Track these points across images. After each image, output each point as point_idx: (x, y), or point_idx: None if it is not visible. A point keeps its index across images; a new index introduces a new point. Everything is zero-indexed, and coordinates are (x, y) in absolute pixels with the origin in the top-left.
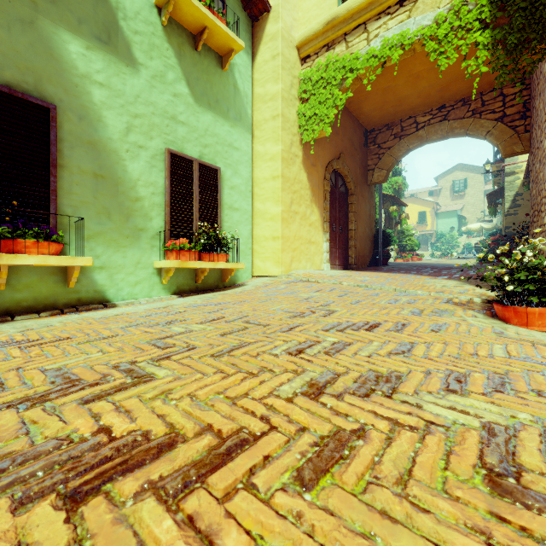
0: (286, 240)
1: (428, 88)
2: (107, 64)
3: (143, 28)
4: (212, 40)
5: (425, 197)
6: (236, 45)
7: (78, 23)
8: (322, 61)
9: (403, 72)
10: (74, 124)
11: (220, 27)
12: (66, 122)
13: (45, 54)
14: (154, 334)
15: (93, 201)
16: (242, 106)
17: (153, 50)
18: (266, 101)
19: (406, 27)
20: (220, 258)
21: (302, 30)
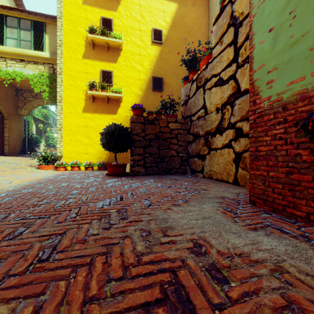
0: None
1: None
2: None
3: None
4: None
5: None
6: None
7: None
8: None
9: None
10: None
11: None
12: None
13: None
14: None
15: None
16: None
17: None
18: None
19: (23, 71)
20: None
21: None
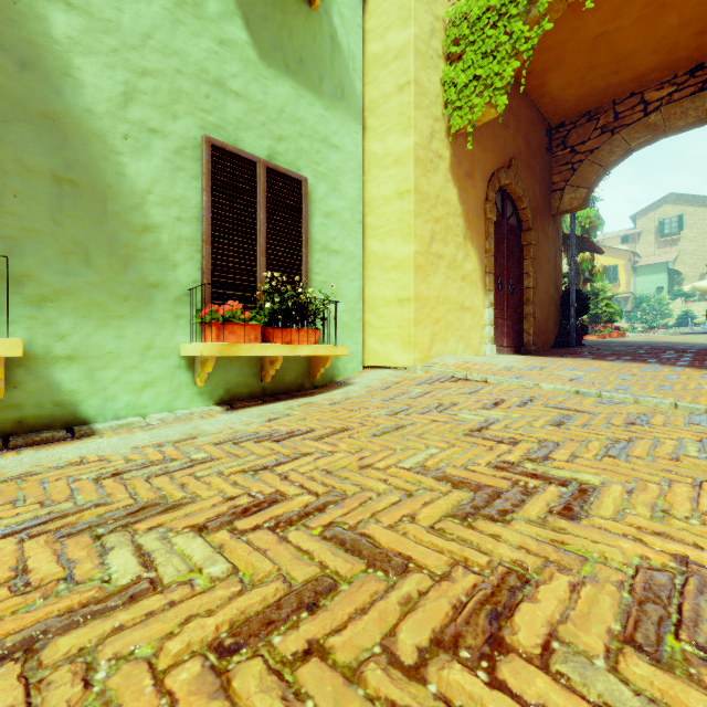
0: (422, 303)
1: (678, 29)
2: None
3: None
4: None
5: (615, 245)
6: None
7: None
8: None
9: None
10: (9, 75)
11: None
12: None
13: None
14: (16, 605)
15: (52, 229)
16: (346, 74)
17: None
18: (387, 63)
19: None
20: (304, 338)
21: None
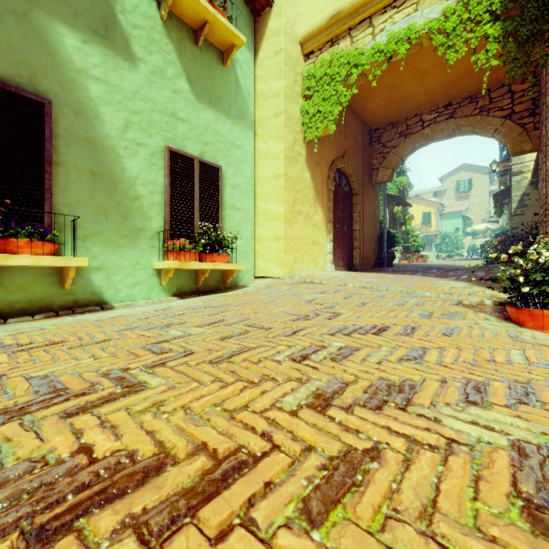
0: (289, 240)
1: (435, 85)
2: (105, 58)
3: (142, 22)
4: (213, 35)
5: (429, 198)
6: (238, 40)
7: (75, 16)
8: (326, 57)
9: (409, 68)
10: (70, 120)
11: (221, 22)
12: (61, 118)
13: (40, 47)
14: (151, 338)
15: (90, 200)
16: (244, 103)
17: (153, 45)
18: (269, 99)
19: (413, 21)
20: (221, 259)
21: (305, 25)
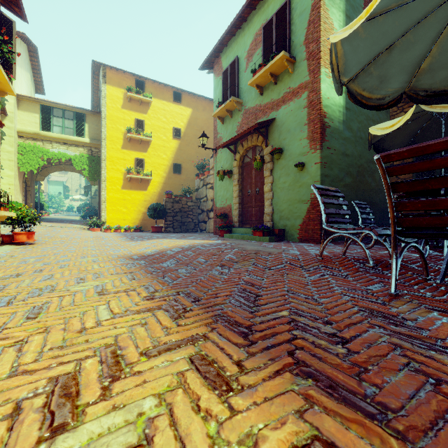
0: None
1: None
2: None
3: None
4: None
5: None
6: None
7: None
8: (31, 143)
9: None
10: None
11: None
12: None
13: None
14: None
15: None
16: None
17: None
18: (4, 151)
19: (66, 152)
20: None
21: (20, 125)
